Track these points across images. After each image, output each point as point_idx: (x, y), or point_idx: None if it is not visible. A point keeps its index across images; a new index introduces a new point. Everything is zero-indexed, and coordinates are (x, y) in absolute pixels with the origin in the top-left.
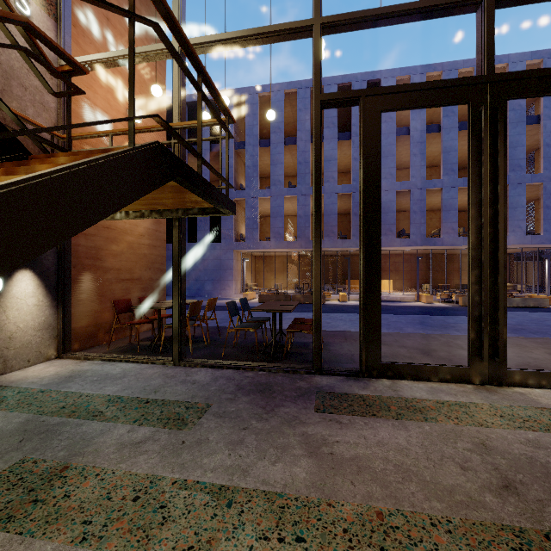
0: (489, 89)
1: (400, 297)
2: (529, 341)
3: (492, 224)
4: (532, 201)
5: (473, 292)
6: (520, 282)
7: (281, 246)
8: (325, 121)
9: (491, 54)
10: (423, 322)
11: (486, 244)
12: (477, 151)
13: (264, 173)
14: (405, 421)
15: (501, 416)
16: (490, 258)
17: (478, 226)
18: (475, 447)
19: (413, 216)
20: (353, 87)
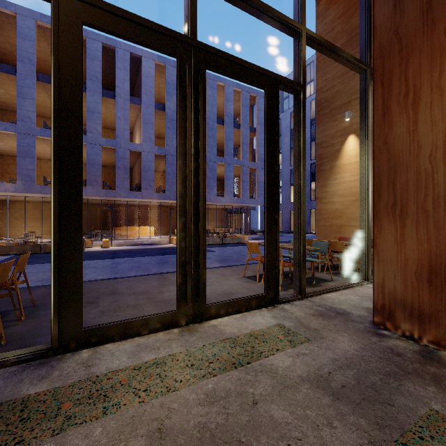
0: (193, 52)
1: (158, 240)
2: (229, 270)
3: (196, 176)
4: (237, 176)
5: (180, 239)
6: (233, 227)
7: (33, 191)
8: (88, 73)
9: (194, 20)
10: (168, 261)
11: (190, 193)
12: (183, 105)
13: (11, 106)
14: (71, 431)
15: (192, 365)
16: (194, 207)
17: (184, 177)
18: (149, 442)
19: (168, 176)
20: (117, 52)
